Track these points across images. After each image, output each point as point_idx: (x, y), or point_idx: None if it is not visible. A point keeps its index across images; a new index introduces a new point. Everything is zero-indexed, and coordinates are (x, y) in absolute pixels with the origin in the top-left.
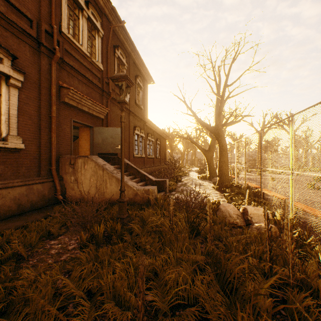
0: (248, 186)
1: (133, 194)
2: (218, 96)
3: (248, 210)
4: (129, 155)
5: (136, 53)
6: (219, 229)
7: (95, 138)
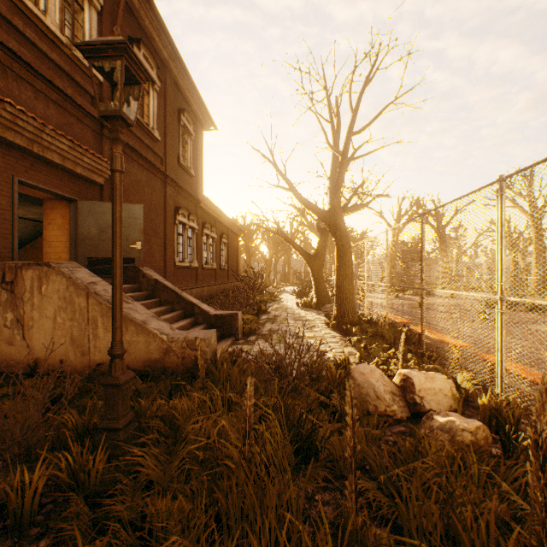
0: (388, 321)
1: (161, 351)
2: (338, 152)
3: (414, 381)
4: (165, 263)
5: (180, 64)
6: (363, 440)
7: (80, 225)
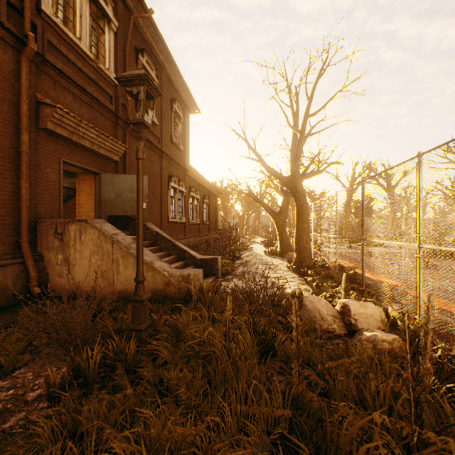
0: (338, 266)
1: (163, 283)
2: (296, 131)
3: (351, 308)
4: (161, 219)
5: (172, 64)
6: (308, 345)
7: (103, 192)
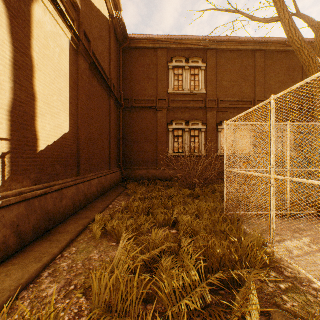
0: None
1: None
2: None
3: None
4: None
5: None
6: None
7: None
